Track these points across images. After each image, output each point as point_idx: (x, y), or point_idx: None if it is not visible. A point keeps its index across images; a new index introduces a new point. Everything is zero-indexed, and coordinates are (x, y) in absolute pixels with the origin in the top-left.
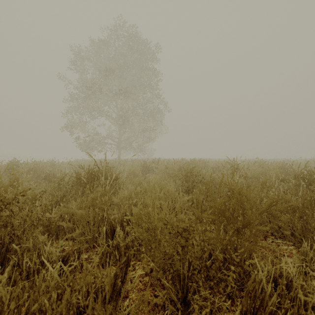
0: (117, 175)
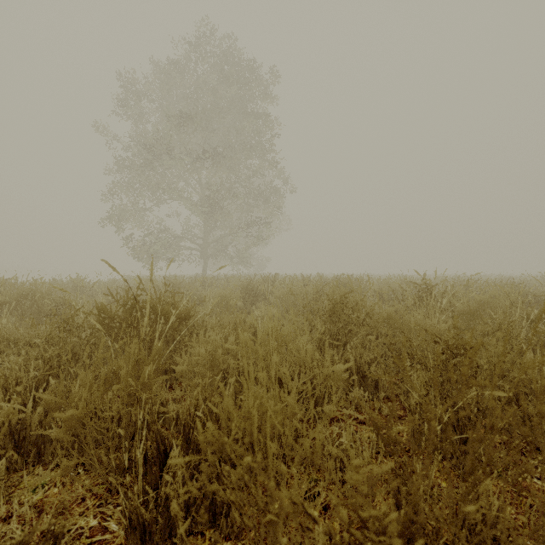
0: (189, 310)
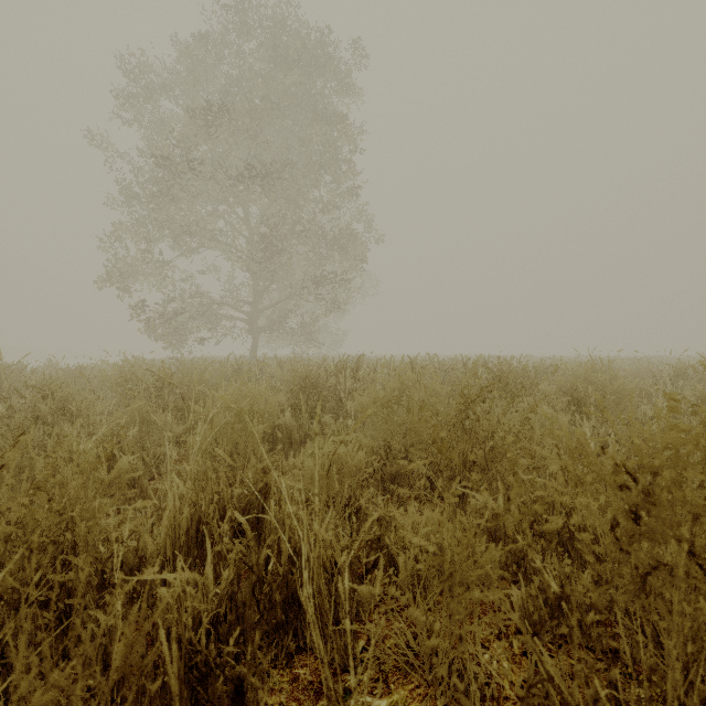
0: None
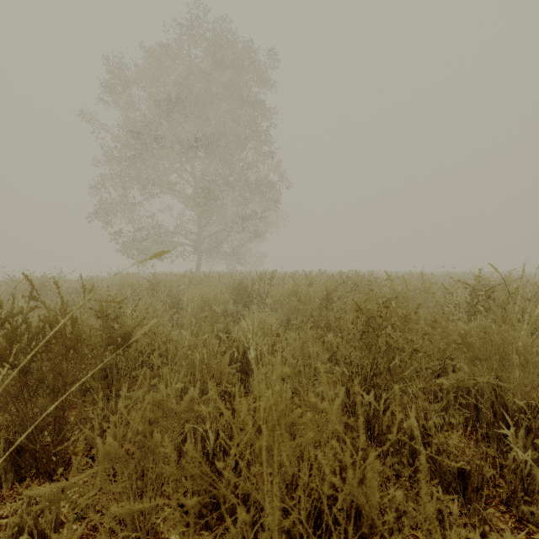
0: (132, 331)
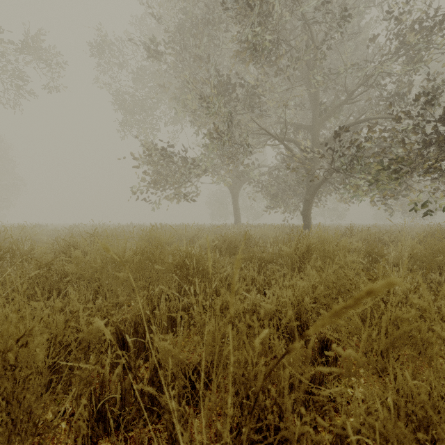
0: None
